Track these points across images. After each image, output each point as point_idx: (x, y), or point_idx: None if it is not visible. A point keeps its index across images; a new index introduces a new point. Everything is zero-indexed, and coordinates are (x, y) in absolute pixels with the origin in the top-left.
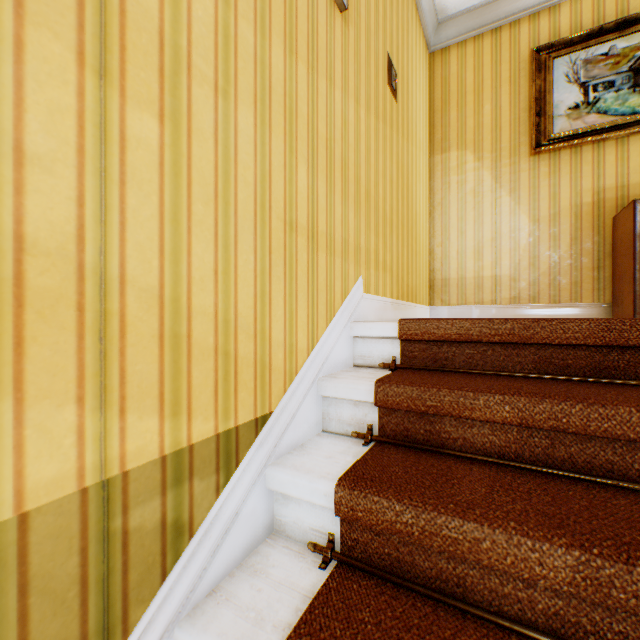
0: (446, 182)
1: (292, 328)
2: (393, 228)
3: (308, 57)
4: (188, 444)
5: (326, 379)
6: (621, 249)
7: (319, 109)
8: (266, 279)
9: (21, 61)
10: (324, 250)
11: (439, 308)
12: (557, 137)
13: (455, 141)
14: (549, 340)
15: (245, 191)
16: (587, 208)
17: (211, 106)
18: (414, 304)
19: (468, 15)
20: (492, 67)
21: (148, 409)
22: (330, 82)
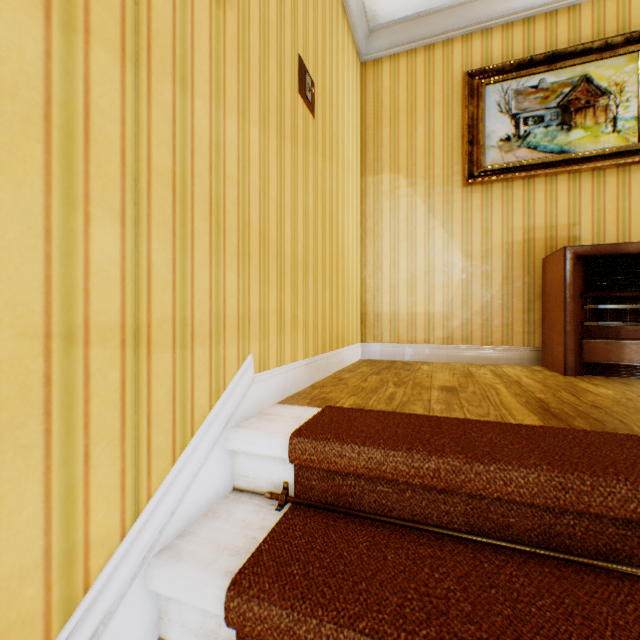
0: (379, 207)
1: (73, 516)
2: (309, 271)
3: (124, 41)
4: None
5: (160, 564)
6: (551, 295)
7: (155, 127)
8: None
9: None
10: (168, 346)
11: (371, 345)
12: (489, 169)
13: (388, 163)
14: (486, 492)
15: None
16: (518, 246)
17: None
18: (341, 349)
19: (401, 26)
20: (425, 86)
21: None
22: (183, 86)
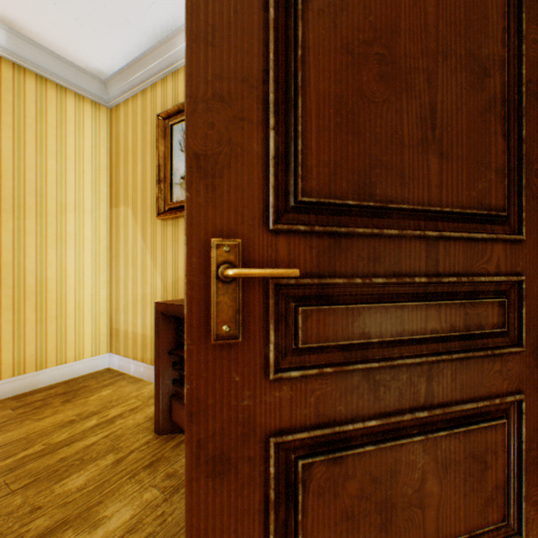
0: (119, 235)
1: None
2: None
3: None
4: None
5: None
6: None
7: None
8: None
9: None
10: None
11: (114, 356)
12: (173, 205)
13: (123, 196)
14: None
15: None
16: None
17: None
18: (32, 373)
19: (121, 76)
20: (142, 127)
21: None
22: None
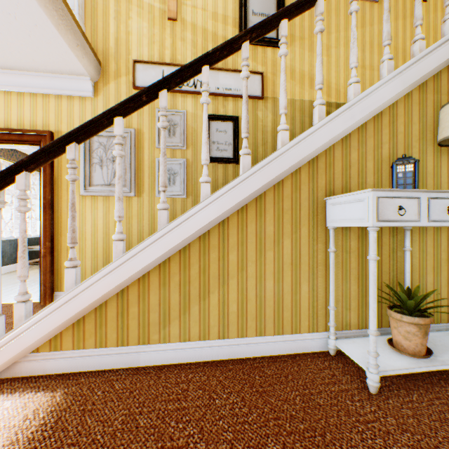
0: None
1: None
2: None
3: (361, 26)
4: (330, 102)
5: None
6: None
7: (365, 36)
8: (346, 78)
9: (313, 58)
10: (368, 70)
11: None
12: None
13: None
14: None
15: (341, 63)
16: None
17: (334, 51)
18: None
19: None
20: None
21: (324, 95)
22: (371, 26)
